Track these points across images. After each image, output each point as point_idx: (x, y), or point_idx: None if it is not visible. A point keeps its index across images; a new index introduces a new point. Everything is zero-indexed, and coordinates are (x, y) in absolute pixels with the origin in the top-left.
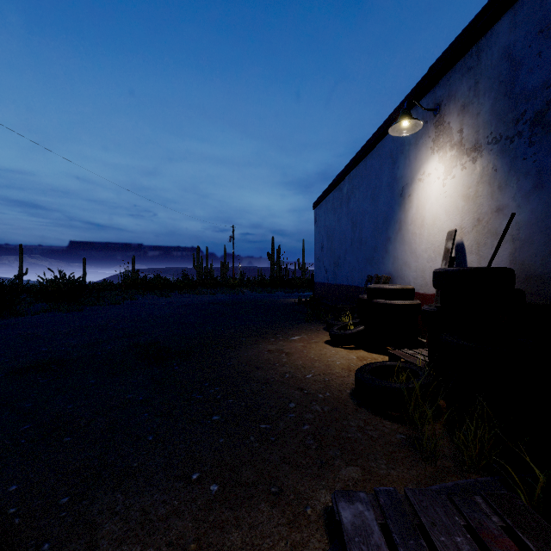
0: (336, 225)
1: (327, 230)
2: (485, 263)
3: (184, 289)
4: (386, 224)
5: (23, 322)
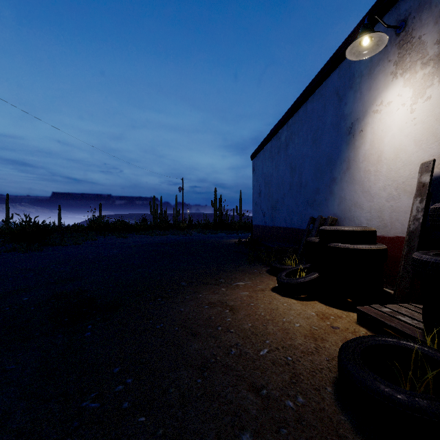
0: (273, 172)
1: (265, 177)
2: None
3: (140, 231)
4: (330, 164)
5: None
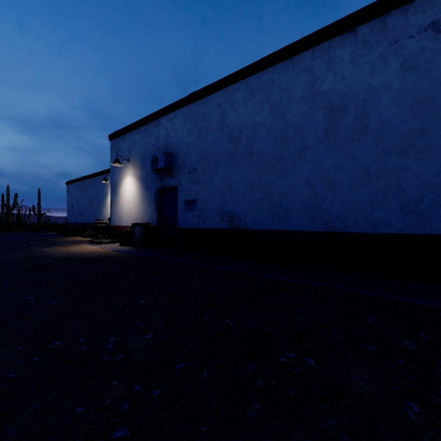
0: (81, 197)
1: (76, 198)
2: None
3: None
4: (102, 203)
5: None
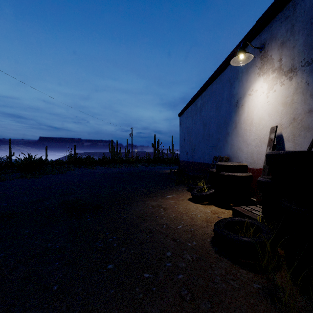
0: (193, 126)
1: (187, 129)
2: (300, 148)
3: (103, 164)
4: (226, 124)
5: (2, 185)
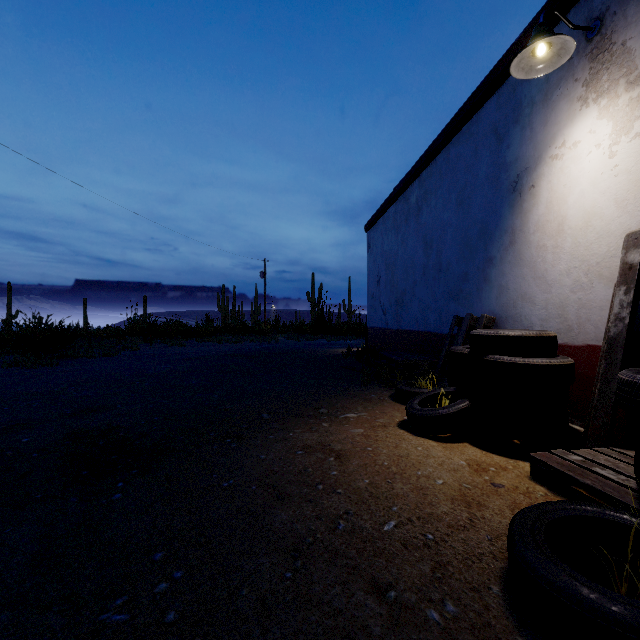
0: (399, 250)
1: (386, 257)
2: None
3: (203, 336)
4: (484, 237)
5: None
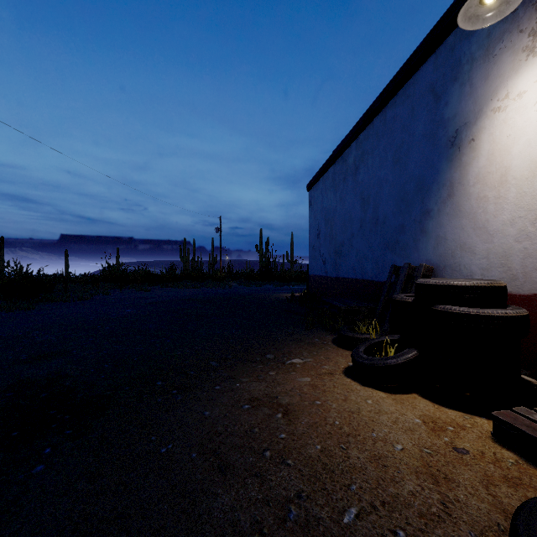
0: (337, 206)
1: (325, 213)
2: None
3: (167, 282)
4: (421, 191)
5: None
